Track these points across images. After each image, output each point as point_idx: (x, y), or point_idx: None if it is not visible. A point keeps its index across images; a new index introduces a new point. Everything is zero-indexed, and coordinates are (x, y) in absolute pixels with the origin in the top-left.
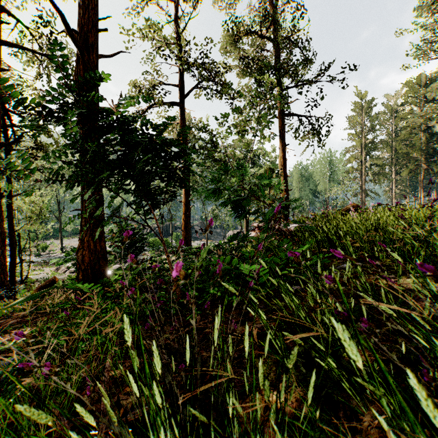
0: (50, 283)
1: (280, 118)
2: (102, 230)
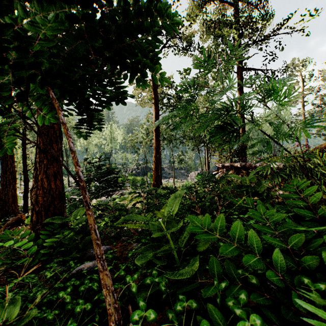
0: (18, 221)
1: (238, 72)
2: (58, 167)
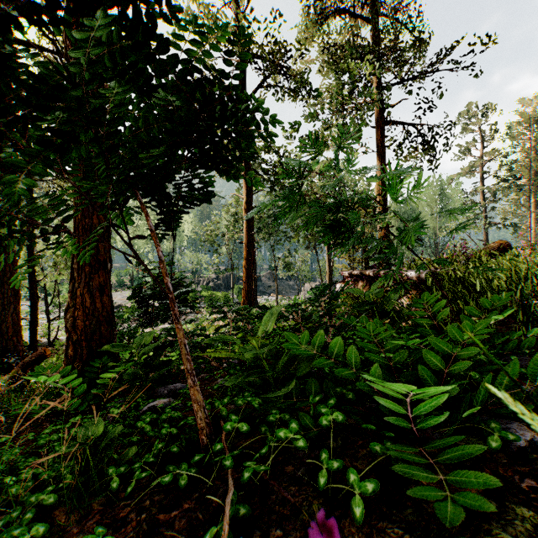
0: (39, 358)
1: (377, 127)
2: (106, 277)
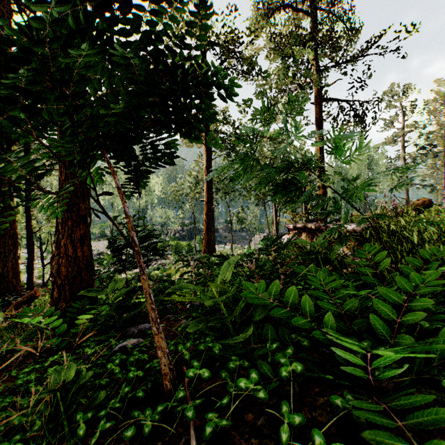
0: (31, 298)
1: (316, 103)
2: (86, 229)
